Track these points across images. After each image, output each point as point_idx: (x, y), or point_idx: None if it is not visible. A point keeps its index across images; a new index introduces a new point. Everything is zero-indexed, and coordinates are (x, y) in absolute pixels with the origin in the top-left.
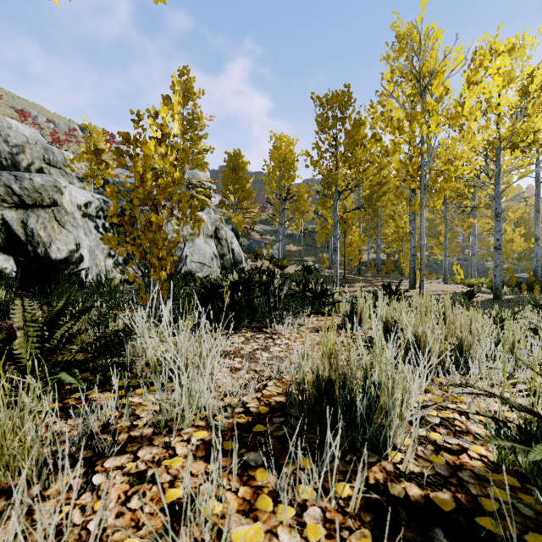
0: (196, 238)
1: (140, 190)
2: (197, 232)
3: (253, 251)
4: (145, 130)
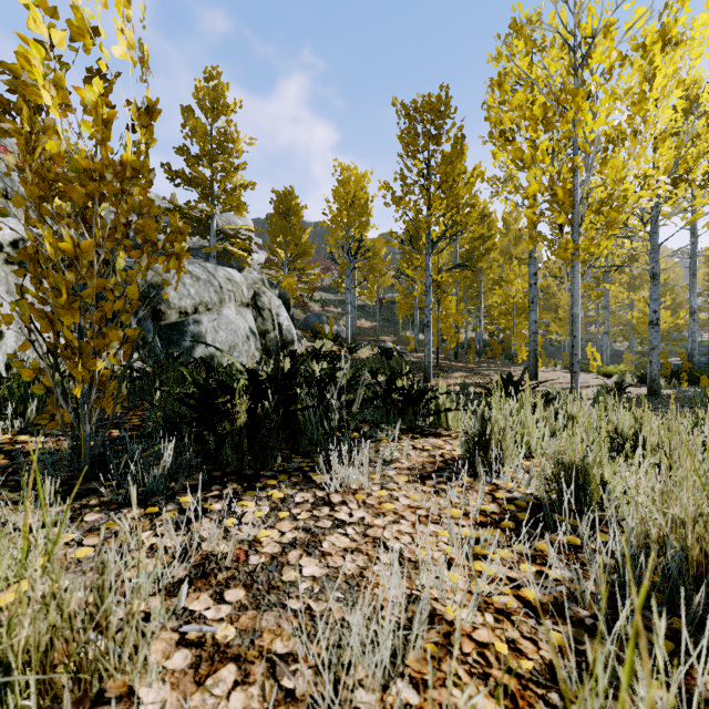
0: (223, 307)
1: (27, 175)
2: (226, 298)
3: (311, 328)
4: (66, 67)
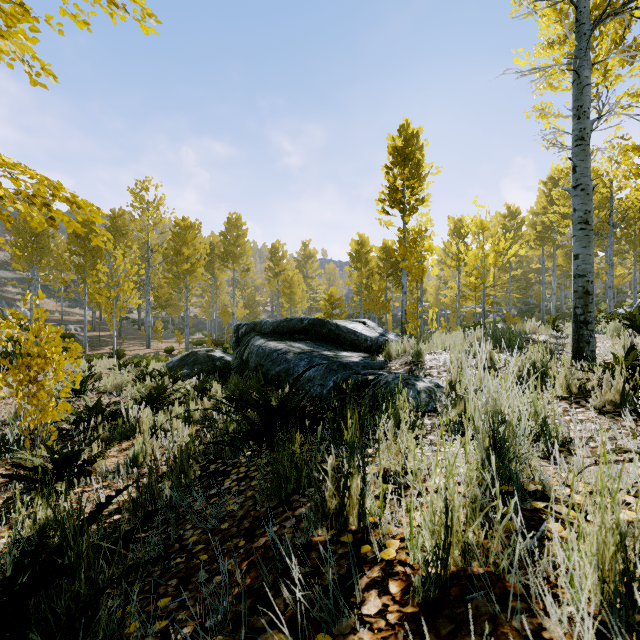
0: None
1: None
2: None
3: None
4: None
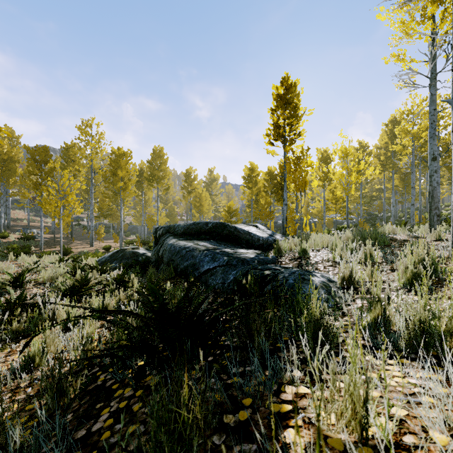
0: None
1: None
2: None
3: None
4: None
